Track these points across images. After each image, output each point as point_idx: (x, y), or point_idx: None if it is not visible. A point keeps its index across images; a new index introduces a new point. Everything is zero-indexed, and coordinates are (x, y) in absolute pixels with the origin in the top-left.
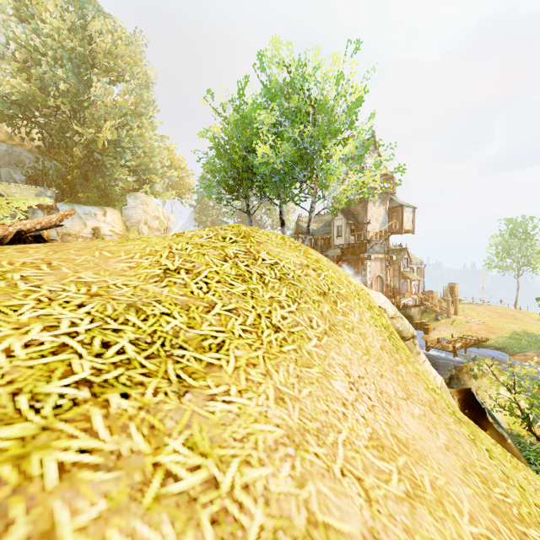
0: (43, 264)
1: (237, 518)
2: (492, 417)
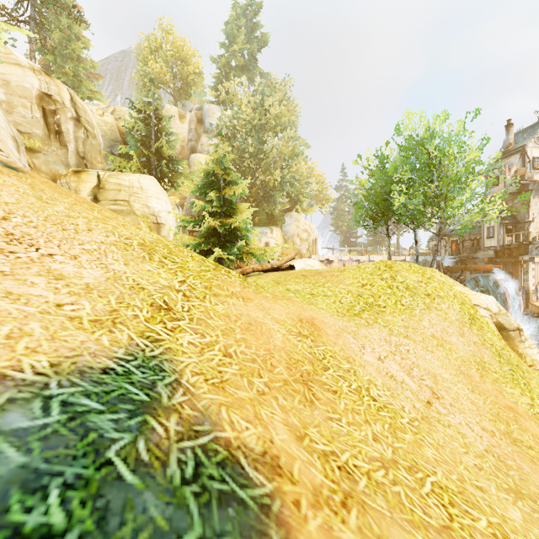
0: (328, 282)
1: (392, 330)
2: None
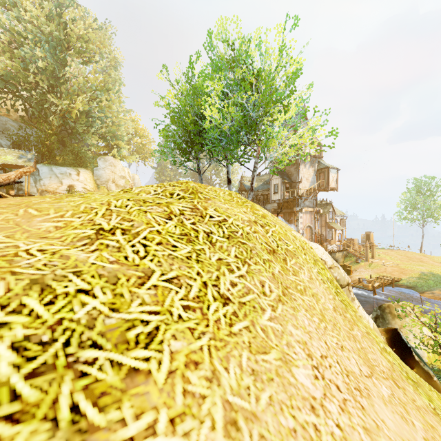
0: None
1: None
2: (417, 355)
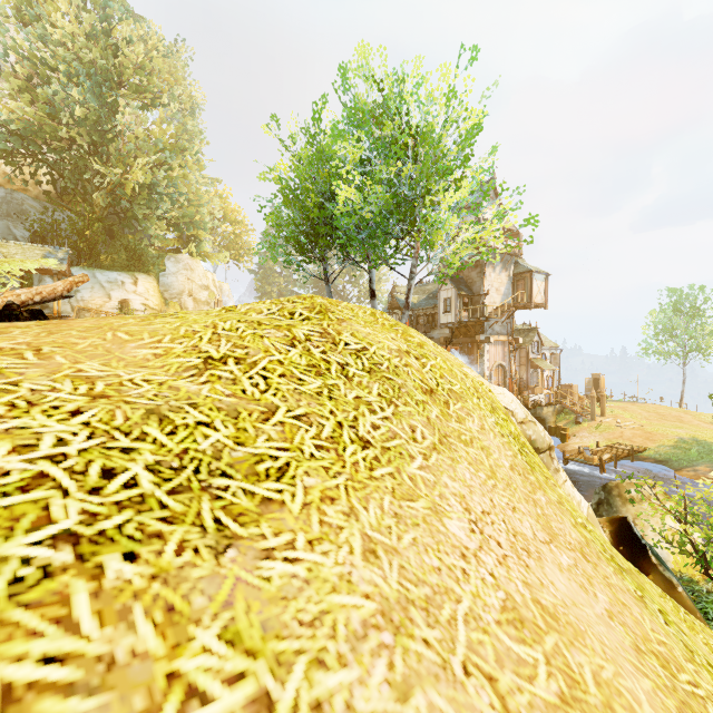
0: (28, 351)
1: None
2: (656, 556)
